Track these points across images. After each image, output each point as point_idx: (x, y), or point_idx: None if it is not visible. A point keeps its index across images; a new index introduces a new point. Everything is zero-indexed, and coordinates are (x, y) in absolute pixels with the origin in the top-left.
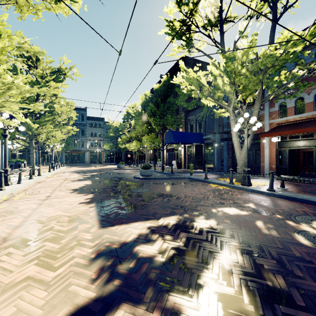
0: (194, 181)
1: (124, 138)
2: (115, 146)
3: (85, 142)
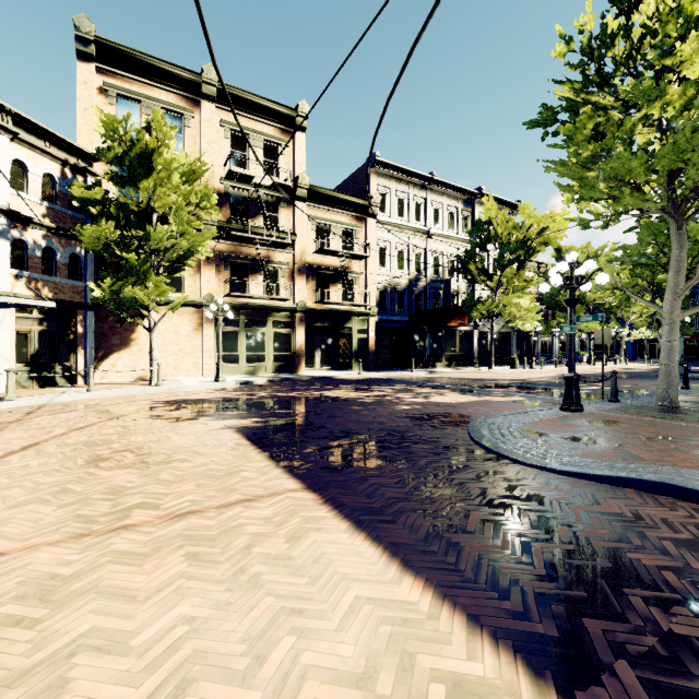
0: None
1: None
2: None
3: None
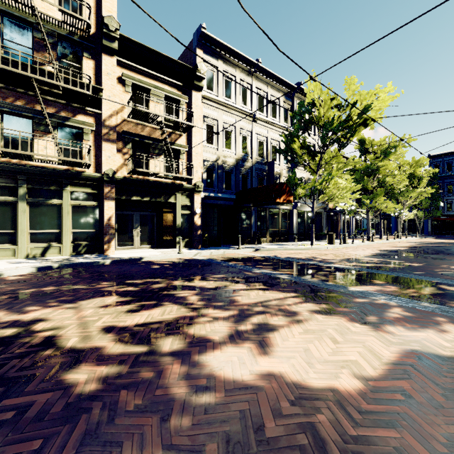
0: None
1: None
2: None
3: None
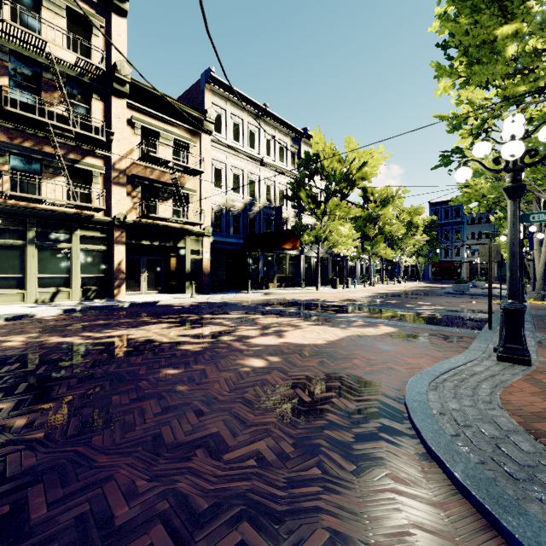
0: (496, 299)
1: None
2: None
3: (461, 249)
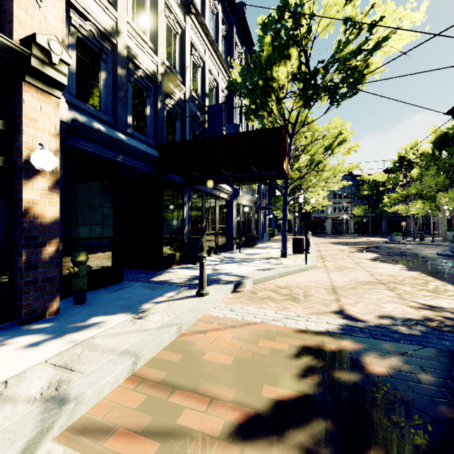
0: None
1: (395, 197)
2: (371, 209)
3: (326, 206)
